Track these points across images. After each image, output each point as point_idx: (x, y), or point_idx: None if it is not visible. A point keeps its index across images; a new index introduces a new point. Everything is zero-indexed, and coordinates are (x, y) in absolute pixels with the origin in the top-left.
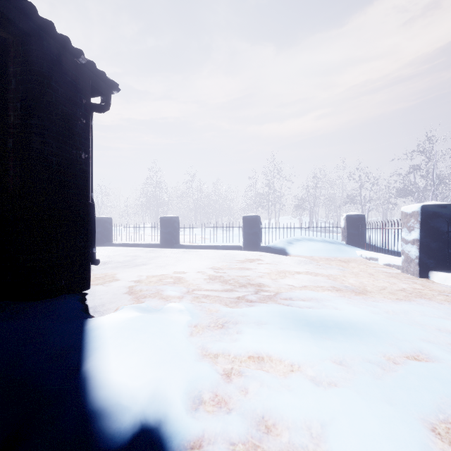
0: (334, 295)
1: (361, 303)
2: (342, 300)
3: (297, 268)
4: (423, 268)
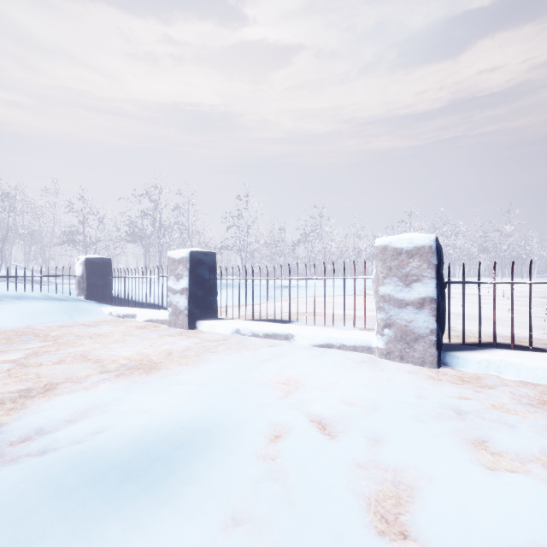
0: (121, 387)
1: (166, 385)
2: (141, 391)
3: (8, 355)
4: (192, 319)
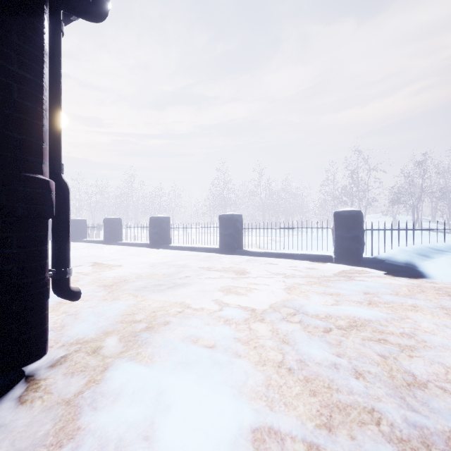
0: None
1: None
2: None
3: None
4: None
